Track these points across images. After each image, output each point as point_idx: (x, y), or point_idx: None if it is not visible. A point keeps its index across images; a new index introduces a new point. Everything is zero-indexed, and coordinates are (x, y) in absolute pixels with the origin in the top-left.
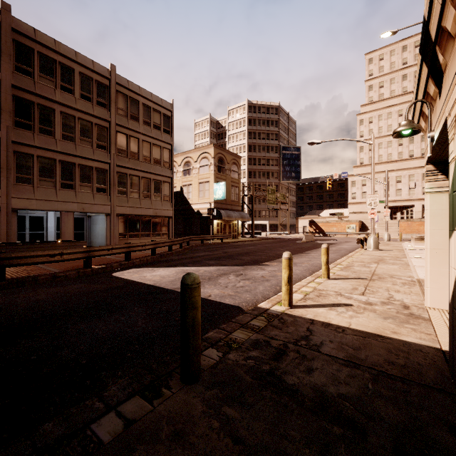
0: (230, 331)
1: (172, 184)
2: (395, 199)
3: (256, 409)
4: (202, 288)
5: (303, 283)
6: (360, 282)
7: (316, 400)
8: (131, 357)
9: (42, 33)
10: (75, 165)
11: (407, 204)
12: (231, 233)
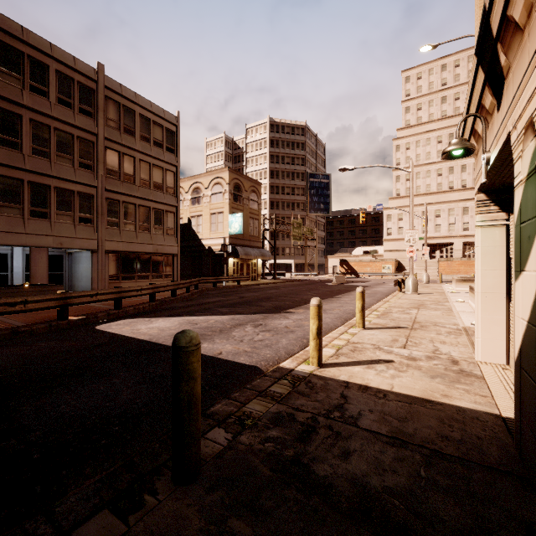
0: (244, 402)
1: (177, 214)
2: (434, 235)
3: (275, 519)
4: (211, 343)
5: (334, 334)
6: (400, 332)
7: (356, 498)
8: (107, 445)
9: (4, 16)
10: (50, 188)
11: (447, 241)
12: (249, 274)
